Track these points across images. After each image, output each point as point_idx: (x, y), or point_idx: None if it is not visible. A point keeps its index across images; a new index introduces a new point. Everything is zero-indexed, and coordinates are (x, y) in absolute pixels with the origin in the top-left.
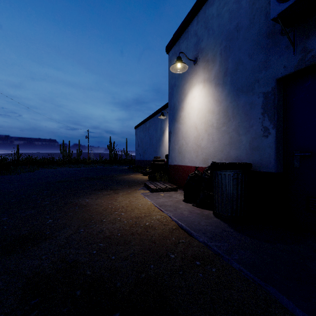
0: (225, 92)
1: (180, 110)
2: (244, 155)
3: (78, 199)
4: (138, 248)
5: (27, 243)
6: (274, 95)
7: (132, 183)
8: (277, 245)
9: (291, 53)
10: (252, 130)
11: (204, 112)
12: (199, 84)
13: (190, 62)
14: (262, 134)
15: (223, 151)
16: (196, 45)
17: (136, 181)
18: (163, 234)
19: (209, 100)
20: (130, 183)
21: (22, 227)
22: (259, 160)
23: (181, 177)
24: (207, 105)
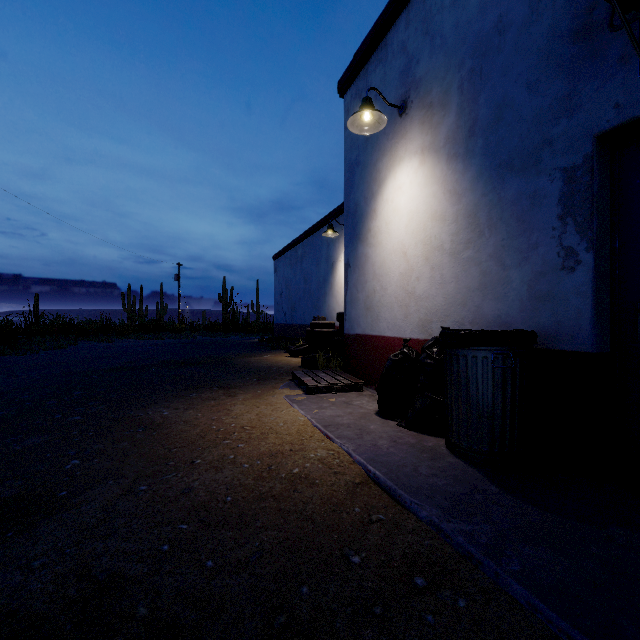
0: (471, 173)
1: (370, 217)
2: (516, 313)
3: (147, 409)
4: (272, 536)
5: (7, 523)
6: (591, 172)
7: (265, 373)
8: (611, 531)
9: (633, 72)
10: (534, 256)
11: (422, 218)
12: (412, 158)
13: (391, 111)
14: (561, 264)
15: (466, 305)
16: (404, 73)
17: (274, 370)
18: (332, 498)
19: (434, 193)
20: (262, 374)
21: (7, 478)
22: (553, 323)
23: (371, 362)
24: (428, 203)
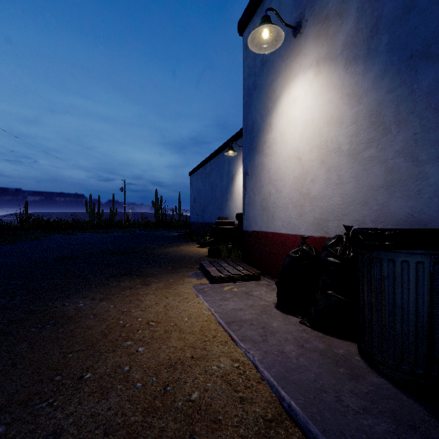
0: (373, 72)
1: (266, 131)
2: (435, 211)
3: (65, 300)
4: None
5: None
6: None
7: (179, 262)
8: None
9: None
10: None
11: (317, 125)
12: (306, 72)
13: (285, 35)
14: None
15: (367, 204)
16: None
17: (186, 259)
18: None
19: (330, 99)
20: (176, 263)
21: None
22: None
23: (267, 255)
24: (324, 110)
